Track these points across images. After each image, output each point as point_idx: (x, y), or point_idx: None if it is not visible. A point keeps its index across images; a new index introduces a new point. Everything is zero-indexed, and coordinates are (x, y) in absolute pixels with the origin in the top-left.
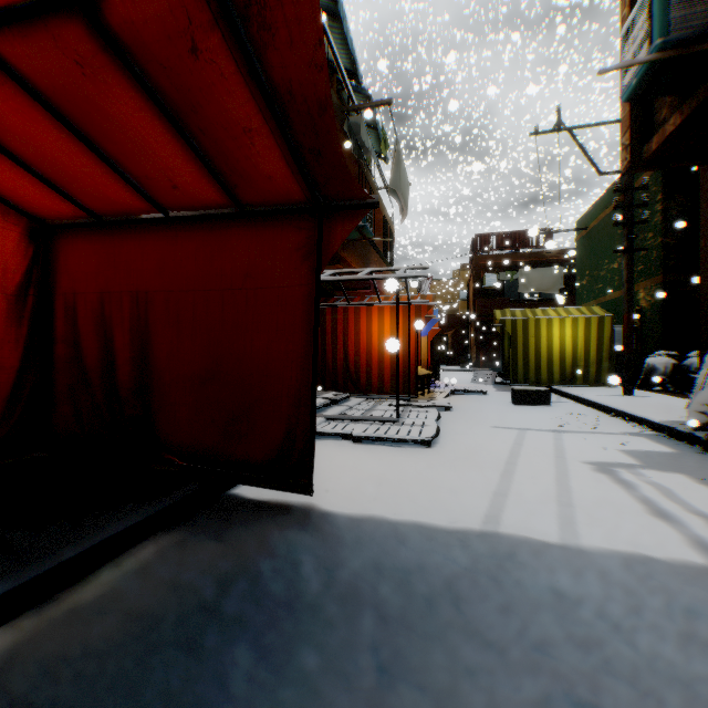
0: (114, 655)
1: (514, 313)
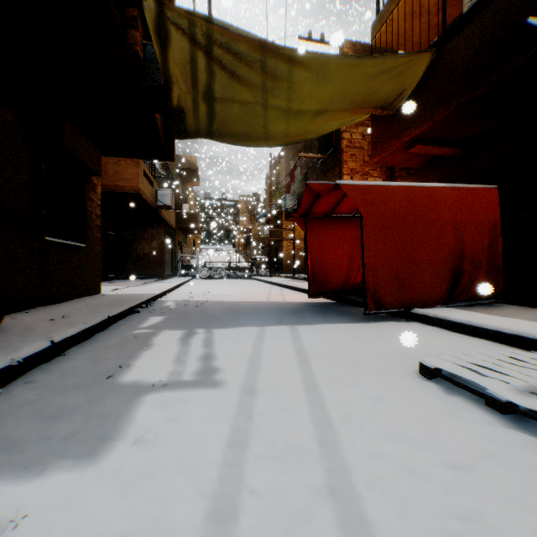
0: (339, 309)
1: None
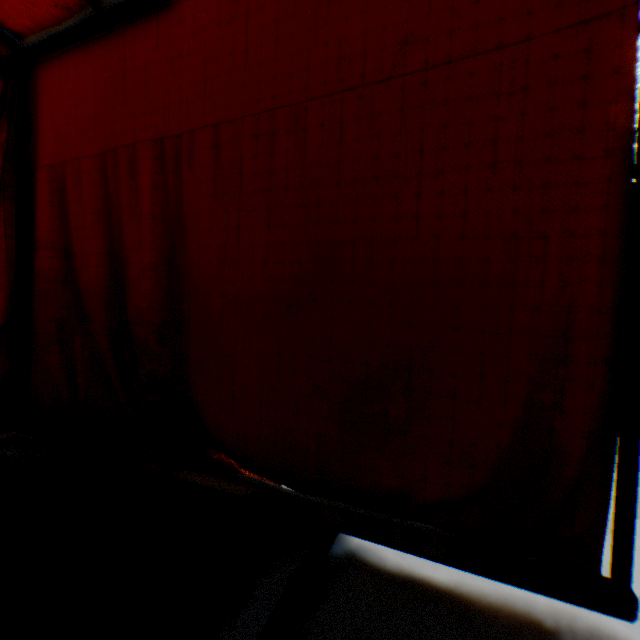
0: None
1: None
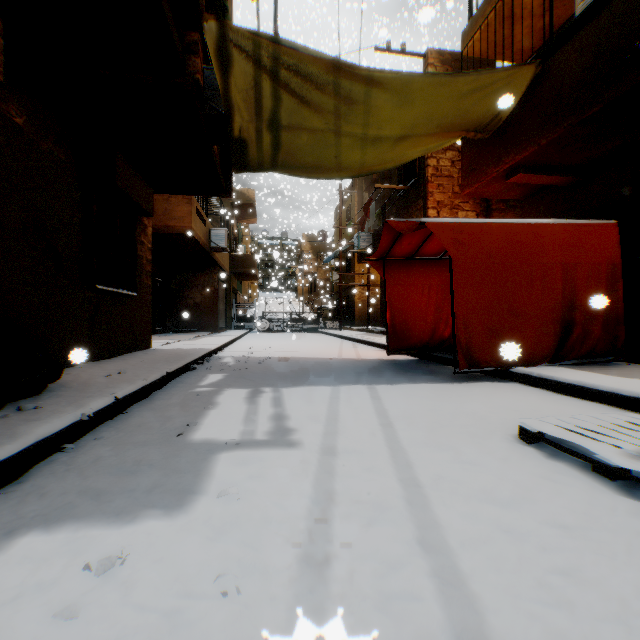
0: (424, 367)
1: None
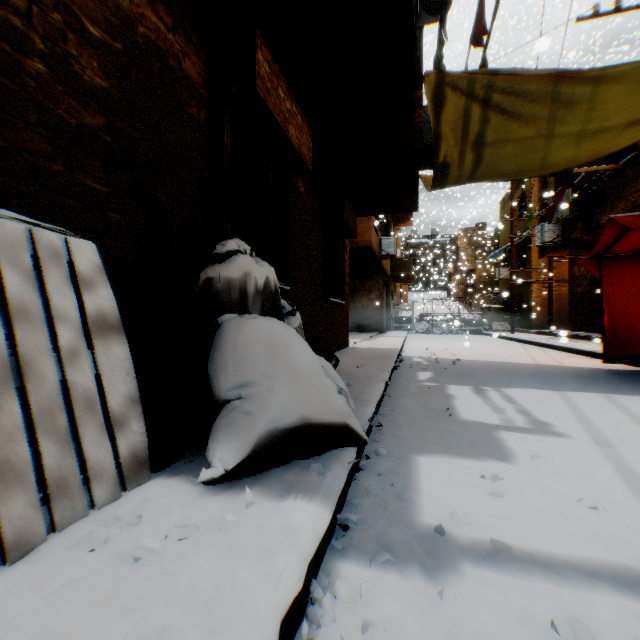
0: None
1: None
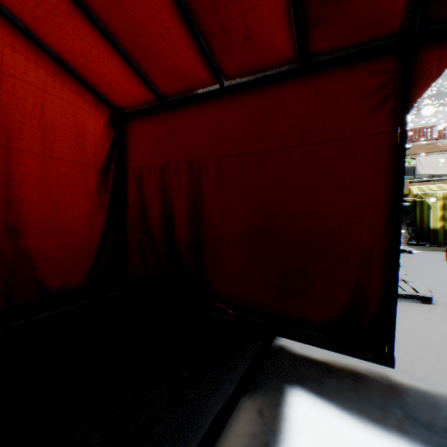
0: None
1: (429, 188)
